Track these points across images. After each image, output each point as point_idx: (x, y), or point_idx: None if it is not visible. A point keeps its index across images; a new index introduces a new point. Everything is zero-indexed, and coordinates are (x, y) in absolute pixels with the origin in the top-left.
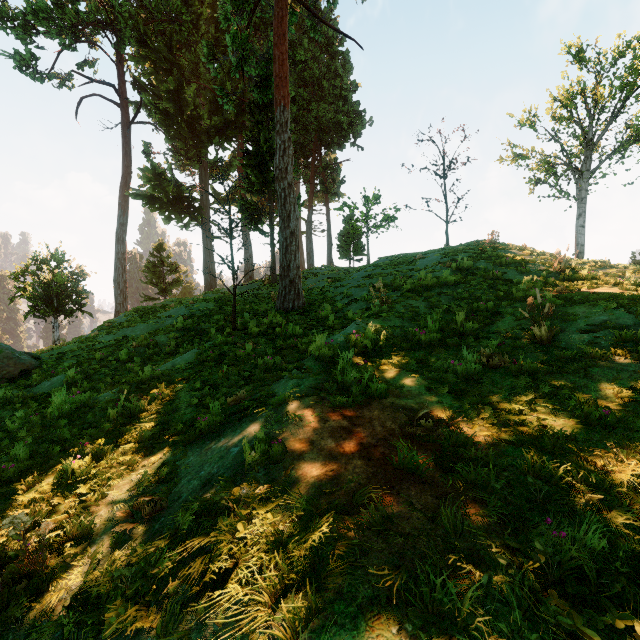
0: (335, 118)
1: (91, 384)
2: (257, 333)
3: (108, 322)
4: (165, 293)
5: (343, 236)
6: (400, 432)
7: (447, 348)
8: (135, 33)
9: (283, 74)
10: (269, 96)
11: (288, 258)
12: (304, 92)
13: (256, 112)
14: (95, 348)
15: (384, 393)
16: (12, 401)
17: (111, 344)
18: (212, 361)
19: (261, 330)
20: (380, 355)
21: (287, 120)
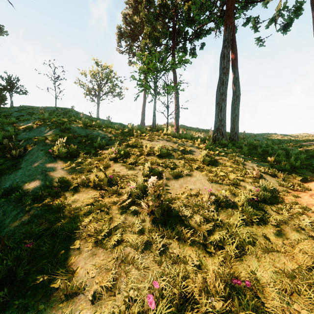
0: None
1: None
2: None
3: None
4: None
5: None
6: None
7: None
8: None
9: None
10: None
11: None
12: None
13: None
14: None
15: None
16: None
17: None
18: None
19: None
20: None
21: None
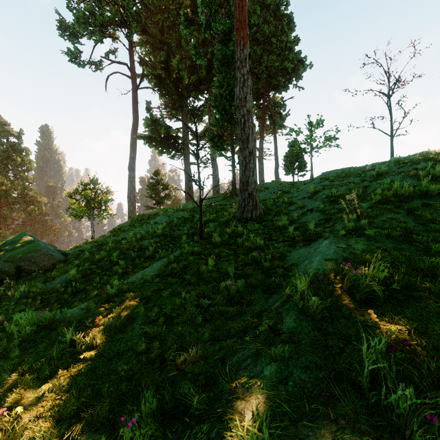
0: (281, 65)
1: (83, 285)
2: (220, 243)
3: (118, 226)
4: (159, 204)
5: (288, 157)
6: None
7: None
8: (139, 24)
9: (242, 18)
10: (231, 48)
11: (247, 174)
12: (257, 48)
13: (221, 65)
14: (102, 248)
15: None
16: (29, 295)
17: (113, 245)
18: (175, 276)
19: (224, 240)
20: (395, 304)
21: (246, 57)
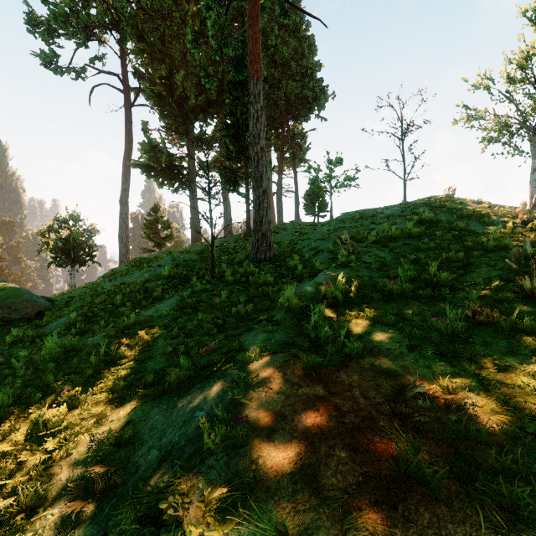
0: (302, 93)
1: (88, 326)
2: (232, 281)
3: (111, 270)
4: (159, 246)
5: (309, 195)
6: (389, 409)
7: (421, 300)
8: (134, 30)
9: (256, 51)
10: (244, 74)
11: (260, 214)
12: (275, 72)
13: (234, 90)
14: (97, 293)
15: (361, 352)
16: (24, 339)
17: (111, 289)
18: (190, 308)
19: (236, 278)
20: (351, 306)
21: (260, 92)
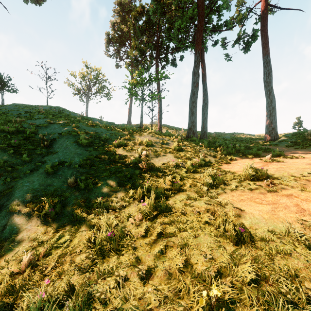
0: None
1: None
2: None
3: None
4: None
5: None
6: None
7: None
8: None
9: None
10: None
11: None
12: None
13: None
14: None
15: None
16: None
17: None
18: None
19: None
20: None
21: None
